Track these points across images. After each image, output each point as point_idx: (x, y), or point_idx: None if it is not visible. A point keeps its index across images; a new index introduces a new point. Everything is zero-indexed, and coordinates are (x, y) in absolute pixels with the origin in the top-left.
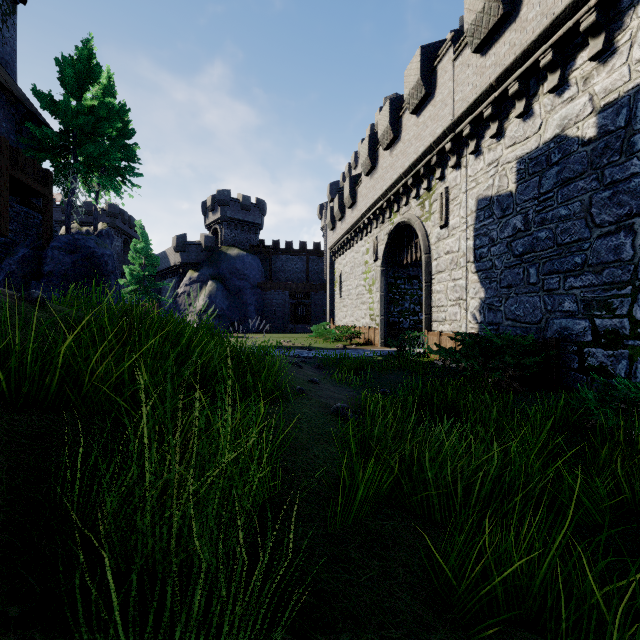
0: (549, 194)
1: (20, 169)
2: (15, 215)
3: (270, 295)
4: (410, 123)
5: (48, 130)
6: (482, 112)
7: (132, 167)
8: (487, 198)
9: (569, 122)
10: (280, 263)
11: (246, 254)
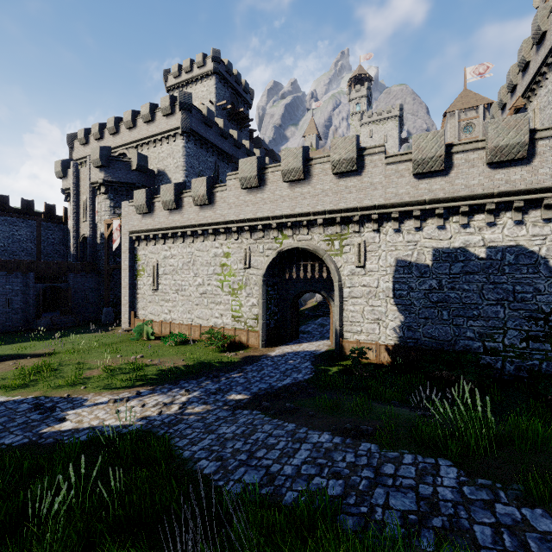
0: (457, 275)
1: None
2: None
3: (0, 278)
4: (325, 177)
5: None
6: (411, 210)
7: None
8: (407, 261)
9: (470, 244)
10: None
11: None
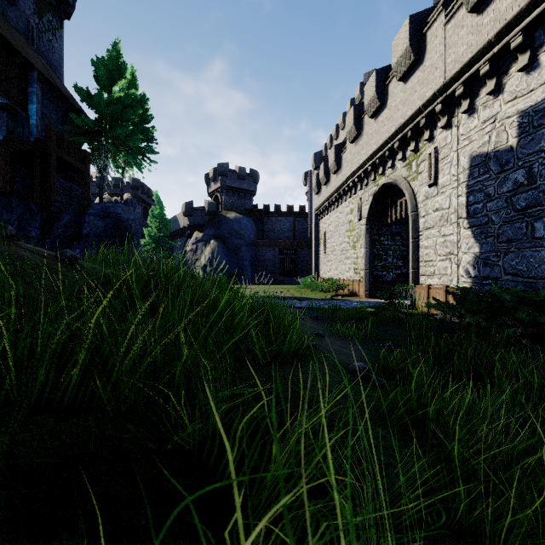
0: None
1: (65, 150)
2: (61, 189)
3: (262, 251)
4: (397, 90)
5: (86, 118)
6: (478, 70)
7: (150, 146)
8: (482, 155)
9: None
10: (270, 224)
11: (242, 217)
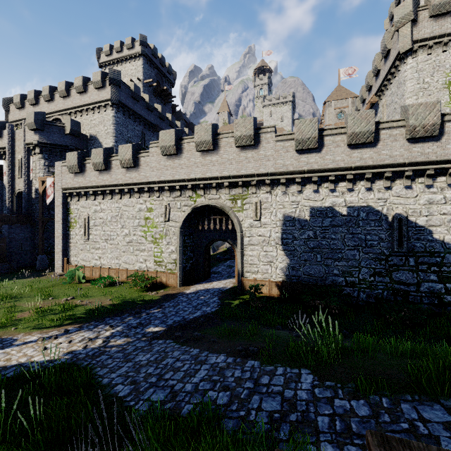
0: (327, 228)
1: None
2: None
3: None
4: (230, 149)
5: None
6: (294, 178)
7: None
8: (291, 217)
9: (336, 204)
10: None
11: None
